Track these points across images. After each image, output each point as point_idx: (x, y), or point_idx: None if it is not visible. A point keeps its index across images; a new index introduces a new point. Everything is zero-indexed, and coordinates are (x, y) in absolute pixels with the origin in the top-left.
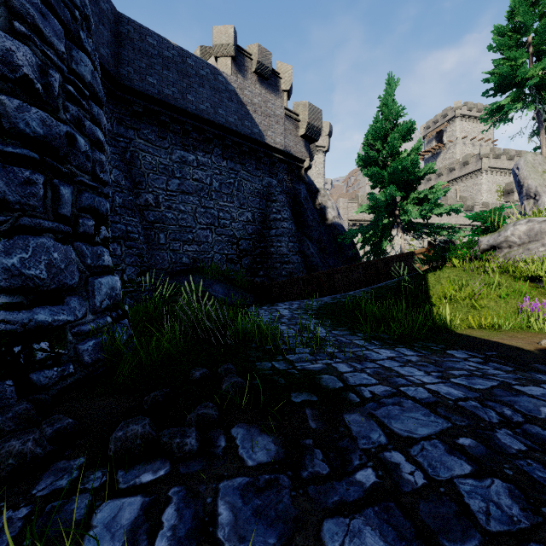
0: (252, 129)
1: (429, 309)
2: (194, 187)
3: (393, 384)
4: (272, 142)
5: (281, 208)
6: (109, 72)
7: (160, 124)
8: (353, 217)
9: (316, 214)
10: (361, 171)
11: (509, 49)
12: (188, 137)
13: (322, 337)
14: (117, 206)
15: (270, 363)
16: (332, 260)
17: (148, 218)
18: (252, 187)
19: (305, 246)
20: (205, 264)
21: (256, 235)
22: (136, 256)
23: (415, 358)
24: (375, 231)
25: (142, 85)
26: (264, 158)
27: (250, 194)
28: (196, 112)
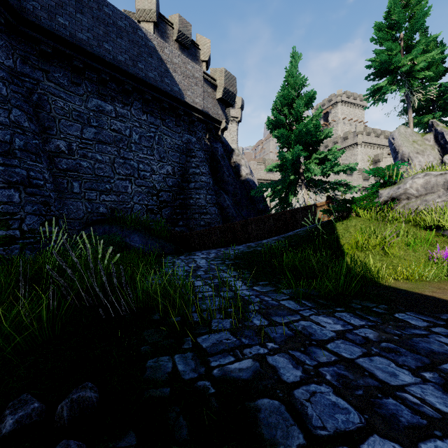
0: (172, 86)
1: (342, 257)
2: (113, 137)
3: (396, 426)
4: (191, 102)
5: (200, 163)
6: (7, 1)
7: (74, 69)
8: (261, 177)
9: (232, 170)
10: (270, 133)
11: (387, 41)
12: (106, 87)
13: (244, 297)
14: (16, 149)
15: (171, 361)
16: (245, 212)
17: (60, 166)
18: (172, 142)
19: (222, 198)
20: (122, 214)
21: (176, 188)
22: (39, 204)
23: (372, 333)
24: (283, 186)
25: (50, 24)
26: (183, 116)
27: (170, 149)
28: (114, 62)
